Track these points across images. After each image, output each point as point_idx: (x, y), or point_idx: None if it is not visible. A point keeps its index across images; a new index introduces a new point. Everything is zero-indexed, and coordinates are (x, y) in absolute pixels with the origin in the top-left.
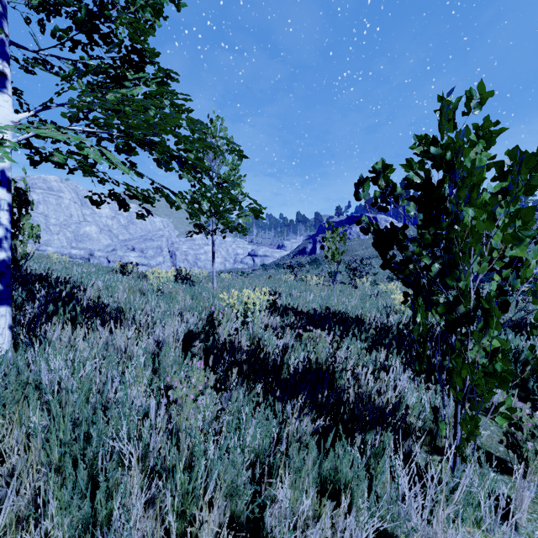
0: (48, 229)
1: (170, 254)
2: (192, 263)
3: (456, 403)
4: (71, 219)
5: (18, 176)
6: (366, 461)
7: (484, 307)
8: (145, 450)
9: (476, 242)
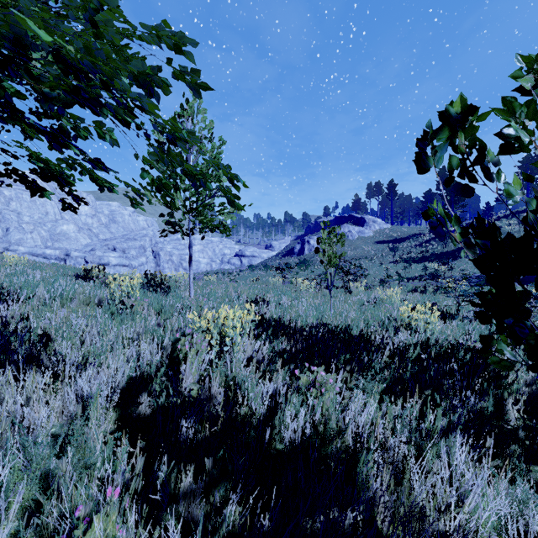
0: (20, 228)
1: (153, 254)
2: (176, 264)
3: None
4: (46, 217)
5: None
6: None
7: None
8: None
9: None
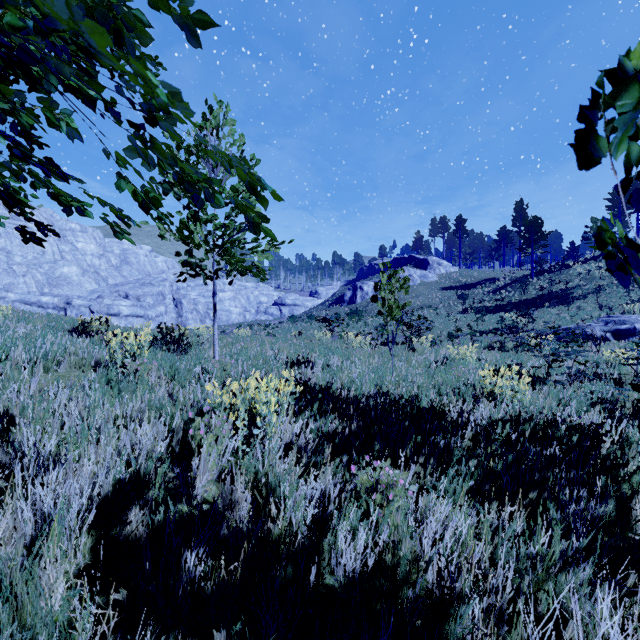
0: (10, 270)
1: (174, 302)
2: (202, 314)
3: None
4: (43, 257)
5: None
6: None
7: None
8: None
9: None
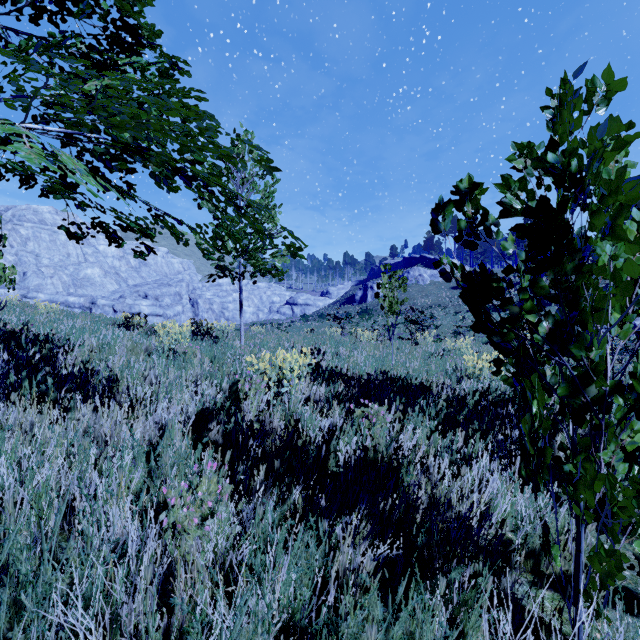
0: (39, 272)
1: (191, 302)
2: (217, 313)
3: (578, 524)
4: (68, 260)
5: (1, 206)
6: (451, 612)
7: (638, 392)
8: (118, 614)
9: (622, 293)
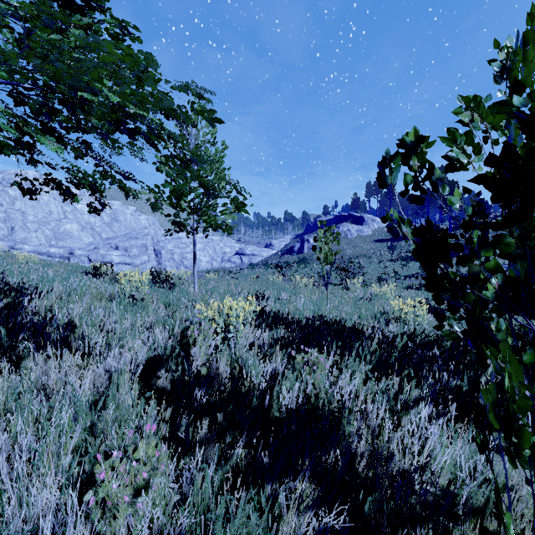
0: (25, 227)
1: (155, 252)
2: (178, 262)
3: None
4: (50, 216)
5: None
6: None
7: None
8: None
9: None
